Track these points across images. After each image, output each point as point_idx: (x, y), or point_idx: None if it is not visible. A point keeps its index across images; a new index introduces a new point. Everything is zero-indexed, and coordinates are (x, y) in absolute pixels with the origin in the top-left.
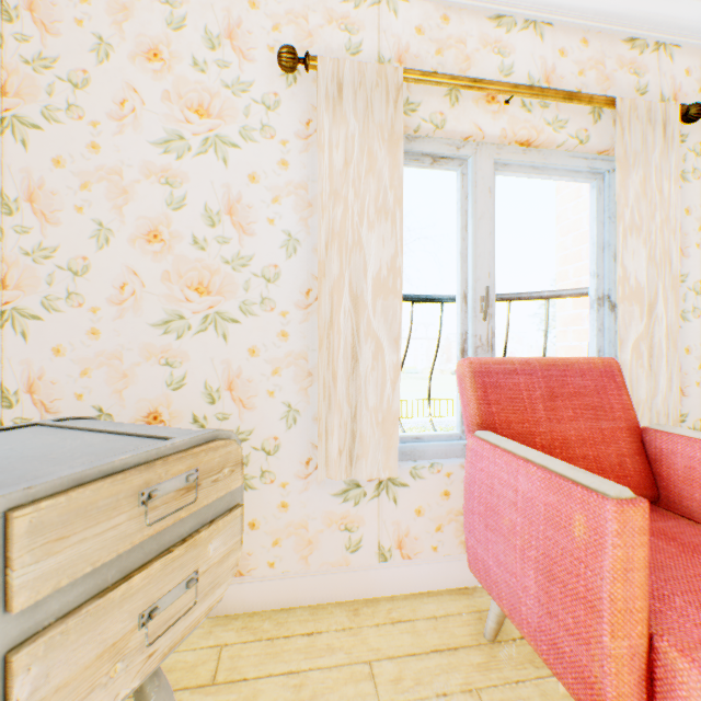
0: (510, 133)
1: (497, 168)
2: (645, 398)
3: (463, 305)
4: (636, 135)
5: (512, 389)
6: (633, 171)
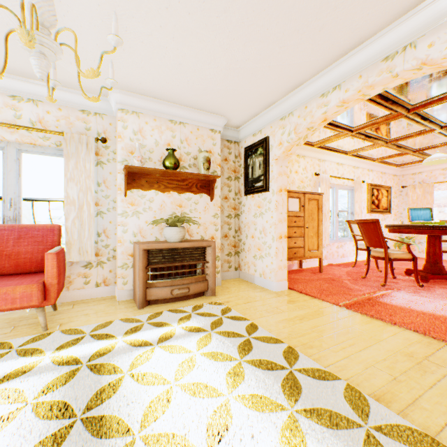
0: (21, 140)
1: (24, 151)
2: (77, 238)
3: (5, 204)
4: (74, 147)
5: (0, 235)
6: (72, 159)
